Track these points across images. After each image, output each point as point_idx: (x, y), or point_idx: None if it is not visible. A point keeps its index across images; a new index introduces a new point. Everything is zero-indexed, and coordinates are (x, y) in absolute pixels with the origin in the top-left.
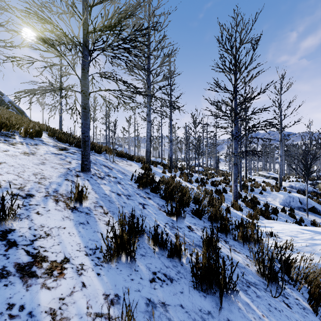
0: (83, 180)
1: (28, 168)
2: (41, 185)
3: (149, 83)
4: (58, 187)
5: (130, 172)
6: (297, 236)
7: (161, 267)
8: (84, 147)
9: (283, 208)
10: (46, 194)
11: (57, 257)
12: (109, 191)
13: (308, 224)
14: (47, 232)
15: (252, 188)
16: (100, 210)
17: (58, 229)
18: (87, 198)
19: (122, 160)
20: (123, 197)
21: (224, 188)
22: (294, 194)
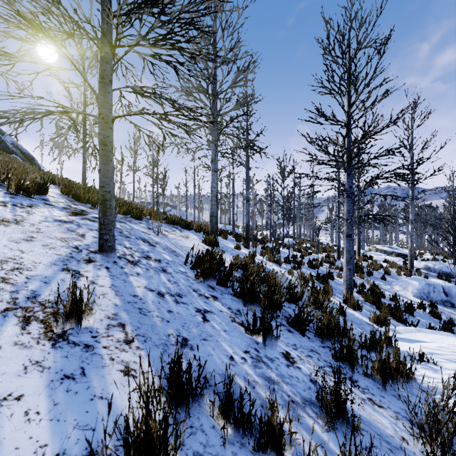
0: (97, 269)
1: None
2: (6, 285)
3: (215, 113)
4: (42, 287)
5: (184, 250)
6: None
7: None
8: (103, 211)
9: (421, 304)
10: (7, 306)
11: None
12: (144, 288)
13: None
14: None
15: (369, 270)
16: (118, 335)
17: (2, 404)
18: (92, 312)
19: (173, 229)
20: (168, 299)
21: (330, 272)
22: (434, 280)
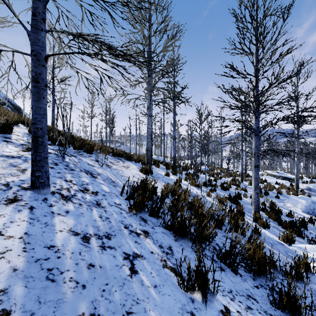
0: (17, 210)
1: None
2: None
3: (150, 71)
4: None
5: (123, 179)
6: None
7: None
8: (35, 147)
9: (311, 219)
10: None
11: None
12: (67, 232)
13: None
14: None
15: (266, 191)
16: None
17: None
18: None
19: (118, 160)
20: (92, 245)
21: (238, 194)
22: None
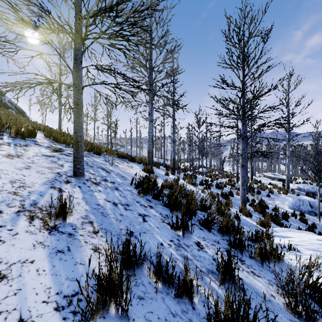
0: (73, 187)
1: (6, 174)
2: (17, 197)
3: (151, 81)
4: (39, 198)
5: (130, 175)
6: (320, 250)
7: (166, 316)
8: (76, 149)
9: (293, 213)
10: (19, 209)
11: (7, 320)
12: (104, 200)
13: (321, 230)
14: (3, 272)
15: (258, 190)
16: (89, 228)
17: (23, 265)
18: (72, 213)
19: (122, 161)
20: (120, 207)
21: (231, 191)
22: (303, 197)
